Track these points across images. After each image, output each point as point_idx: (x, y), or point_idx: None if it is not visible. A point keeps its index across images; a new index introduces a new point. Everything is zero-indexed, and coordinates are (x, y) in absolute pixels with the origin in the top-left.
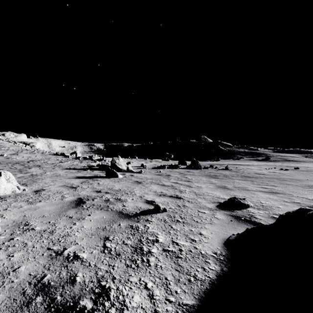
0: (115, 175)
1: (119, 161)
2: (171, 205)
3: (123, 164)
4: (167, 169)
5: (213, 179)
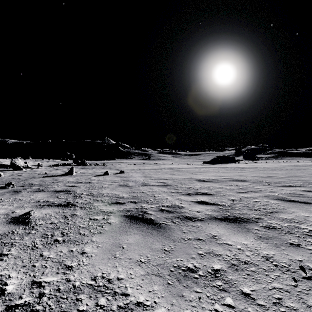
0: (21, 169)
1: (18, 161)
2: (51, 173)
3: (22, 163)
4: (60, 166)
5: (82, 169)
